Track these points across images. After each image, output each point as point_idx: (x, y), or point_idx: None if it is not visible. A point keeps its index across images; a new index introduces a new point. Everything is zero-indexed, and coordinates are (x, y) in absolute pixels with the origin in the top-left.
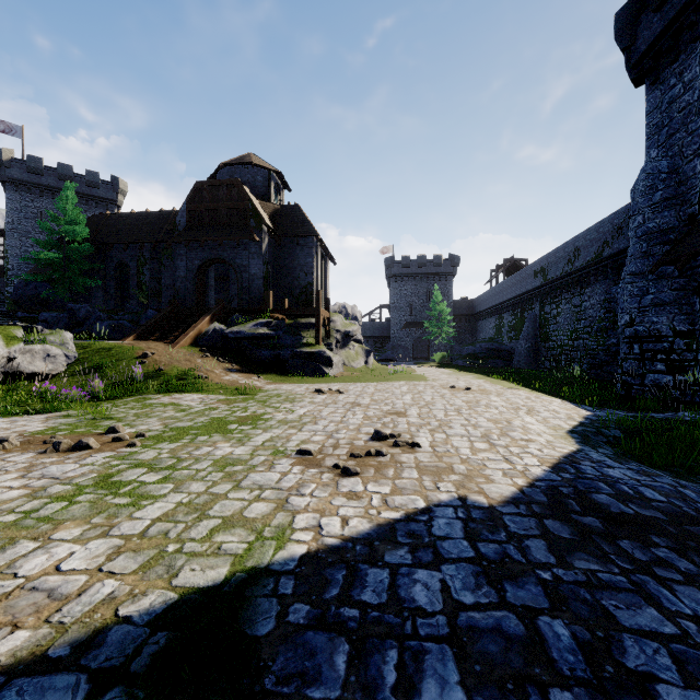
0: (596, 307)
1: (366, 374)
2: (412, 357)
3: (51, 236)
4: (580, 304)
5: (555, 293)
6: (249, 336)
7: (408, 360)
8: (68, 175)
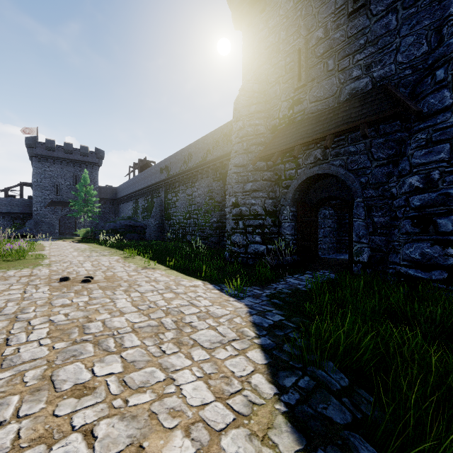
0: (202, 196)
1: None
2: (59, 232)
3: None
4: (191, 194)
5: (175, 185)
6: None
7: (54, 235)
8: None
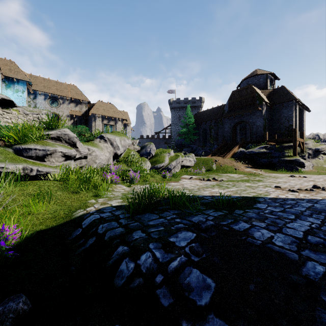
0: None
1: None
2: None
3: (182, 123)
4: None
5: None
6: (256, 153)
7: None
8: (186, 101)
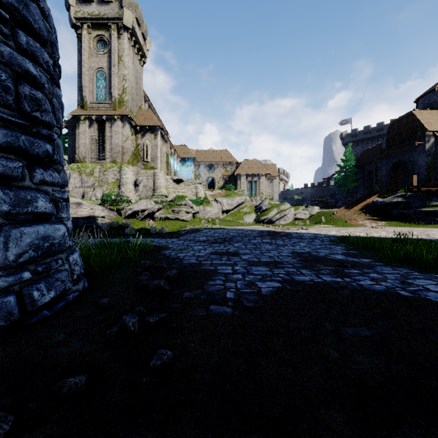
0: None
1: None
2: None
3: None
4: None
5: None
6: (387, 203)
7: None
8: (367, 131)
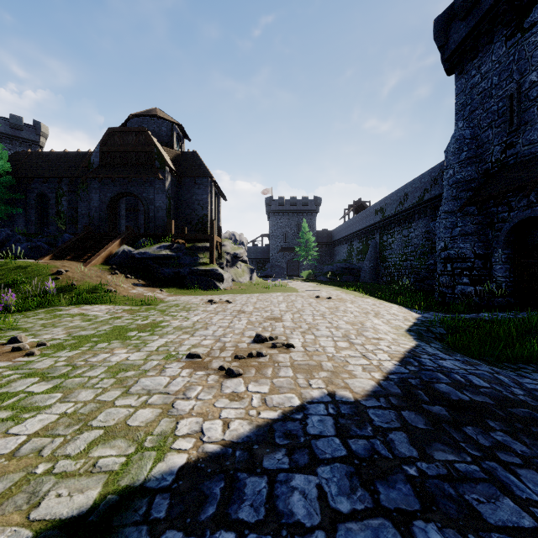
0: (419, 237)
1: (251, 287)
2: (286, 274)
3: None
4: (408, 235)
5: (390, 226)
6: (154, 256)
7: (283, 276)
8: None
